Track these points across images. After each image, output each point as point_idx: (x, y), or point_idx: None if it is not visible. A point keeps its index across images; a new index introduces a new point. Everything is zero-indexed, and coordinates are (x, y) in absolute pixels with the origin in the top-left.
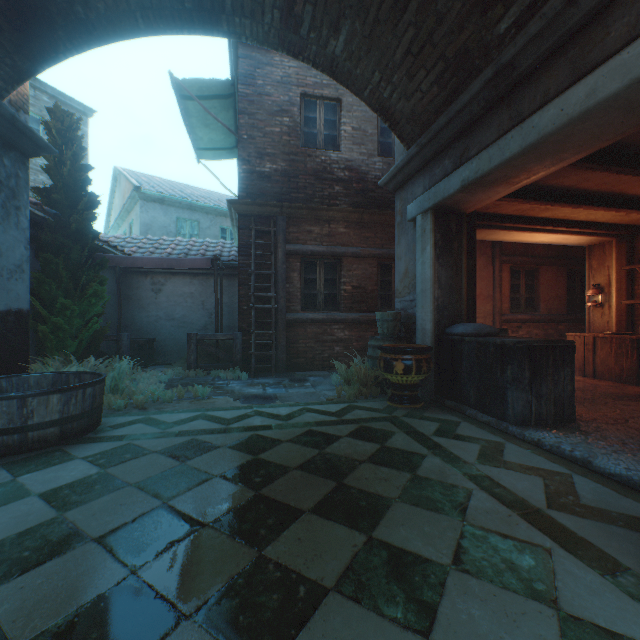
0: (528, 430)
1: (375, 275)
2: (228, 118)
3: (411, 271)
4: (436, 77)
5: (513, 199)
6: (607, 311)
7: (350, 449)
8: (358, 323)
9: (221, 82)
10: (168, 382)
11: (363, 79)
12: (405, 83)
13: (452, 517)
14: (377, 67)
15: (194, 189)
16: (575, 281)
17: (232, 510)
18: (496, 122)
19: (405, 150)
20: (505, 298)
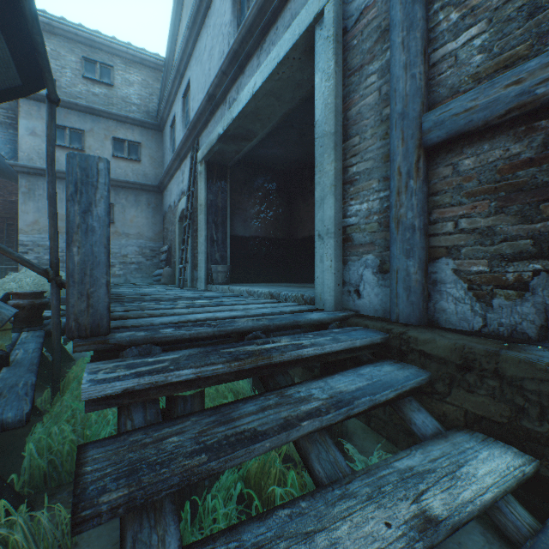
0: None
1: None
2: None
3: None
4: None
5: None
6: None
7: None
8: None
9: None
10: None
11: None
12: None
13: None
14: None
15: None
16: None
17: None
18: None
19: None
20: None
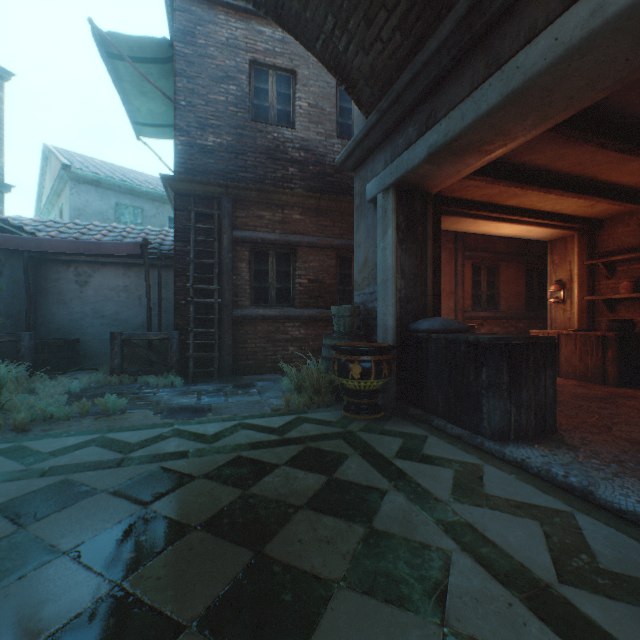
0: (508, 446)
1: (334, 268)
2: (169, 87)
3: (371, 260)
4: (399, 20)
5: (483, 177)
6: (569, 307)
7: (286, 486)
8: (315, 320)
9: (156, 40)
10: (80, 392)
11: (314, 26)
12: (363, 30)
13: (425, 618)
14: (330, 8)
15: (140, 175)
16: (533, 279)
17: (51, 638)
18: (469, 73)
19: (364, 122)
20: (467, 295)
